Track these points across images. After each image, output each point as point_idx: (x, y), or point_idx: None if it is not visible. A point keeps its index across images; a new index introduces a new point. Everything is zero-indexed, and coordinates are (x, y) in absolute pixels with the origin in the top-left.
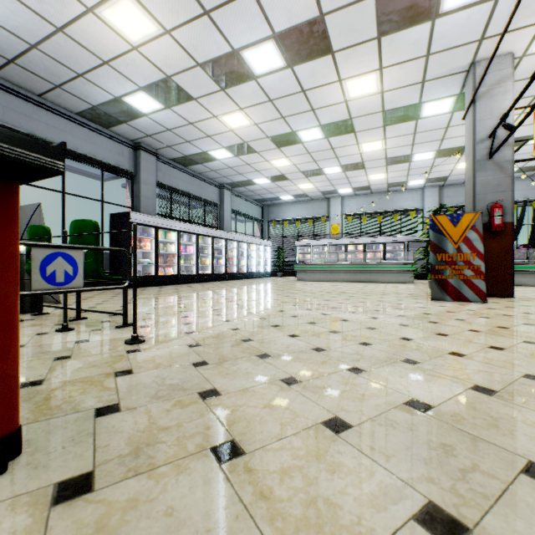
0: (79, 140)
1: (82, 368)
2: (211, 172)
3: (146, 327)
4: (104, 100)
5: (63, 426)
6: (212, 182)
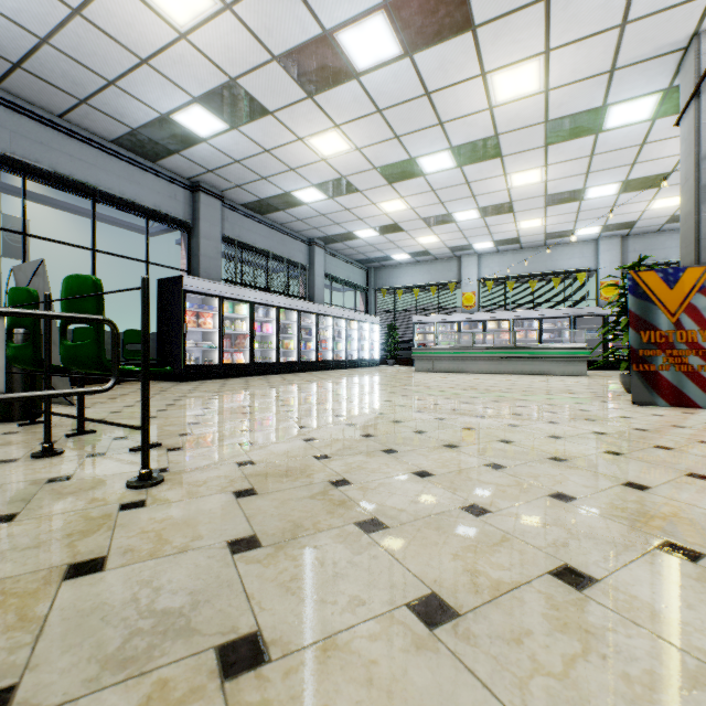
0: (116, 177)
1: (14, 549)
2: (297, 222)
3: (178, 450)
4: (146, 120)
5: None
6: (299, 236)
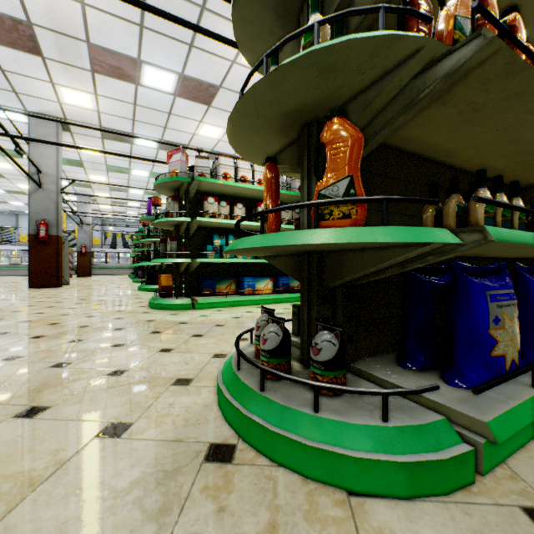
0: None
1: None
2: None
3: None
4: None
5: None
6: None
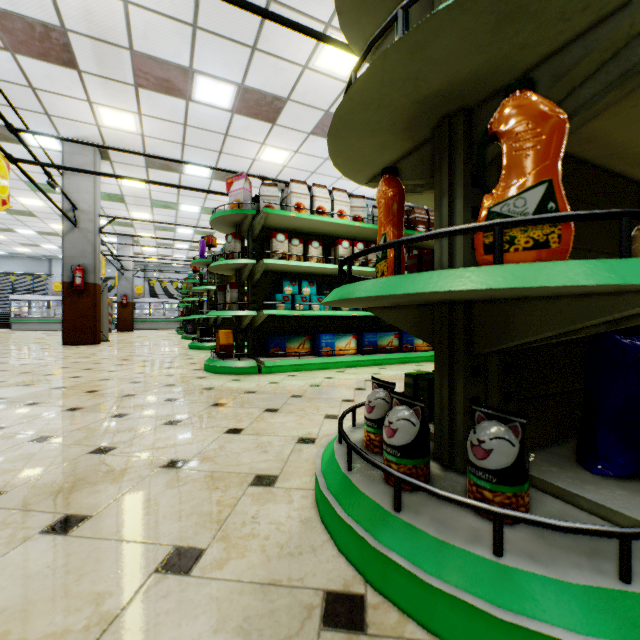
0: None
1: None
2: None
3: None
4: None
5: None
6: None
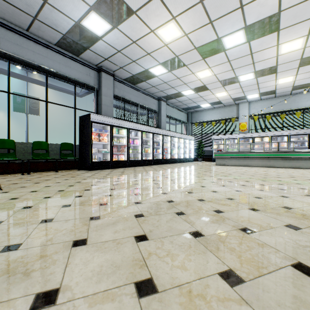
0: (58, 63)
1: None
2: (152, 88)
3: None
4: (68, 27)
5: None
6: (153, 96)
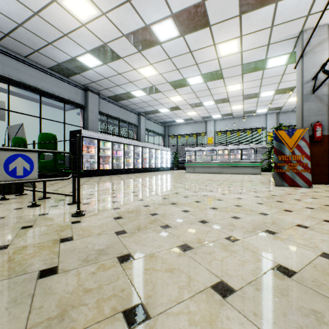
0: (50, 84)
1: (38, 235)
2: (133, 105)
3: (87, 204)
4: (65, 59)
5: (11, 287)
6: (133, 111)
